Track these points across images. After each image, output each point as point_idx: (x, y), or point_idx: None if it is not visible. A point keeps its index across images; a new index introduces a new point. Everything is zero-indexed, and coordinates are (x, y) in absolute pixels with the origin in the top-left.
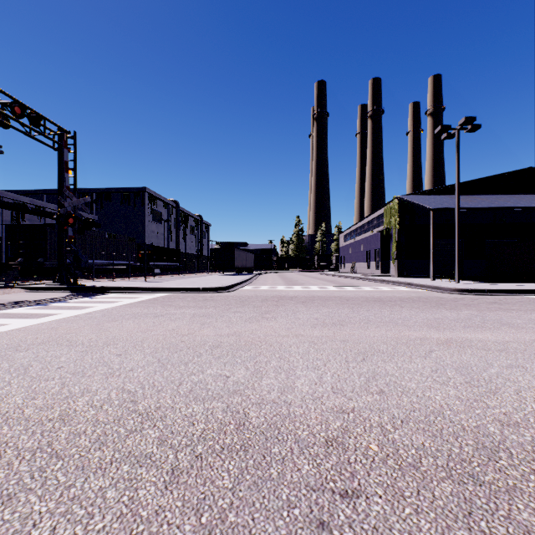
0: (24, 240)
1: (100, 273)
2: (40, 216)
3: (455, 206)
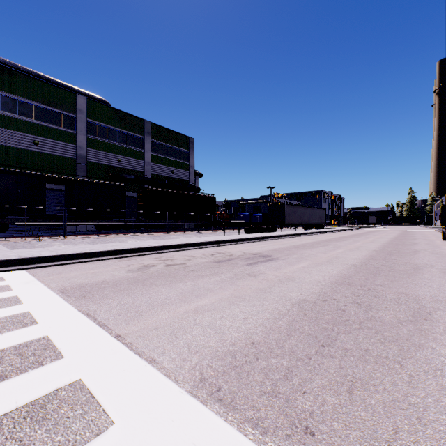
0: None
1: None
2: None
3: None
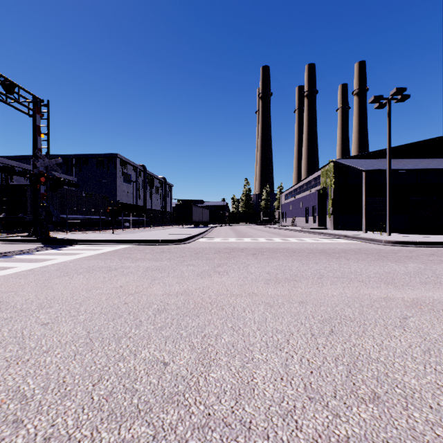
0: (7, 197)
1: (77, 226)
2: (26, 178)
3: (384, 167)
